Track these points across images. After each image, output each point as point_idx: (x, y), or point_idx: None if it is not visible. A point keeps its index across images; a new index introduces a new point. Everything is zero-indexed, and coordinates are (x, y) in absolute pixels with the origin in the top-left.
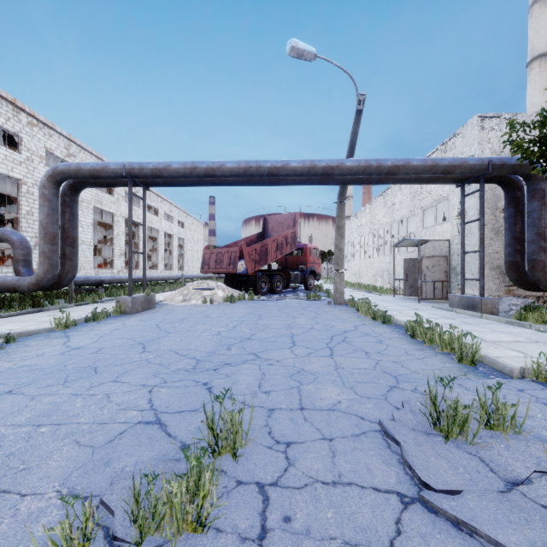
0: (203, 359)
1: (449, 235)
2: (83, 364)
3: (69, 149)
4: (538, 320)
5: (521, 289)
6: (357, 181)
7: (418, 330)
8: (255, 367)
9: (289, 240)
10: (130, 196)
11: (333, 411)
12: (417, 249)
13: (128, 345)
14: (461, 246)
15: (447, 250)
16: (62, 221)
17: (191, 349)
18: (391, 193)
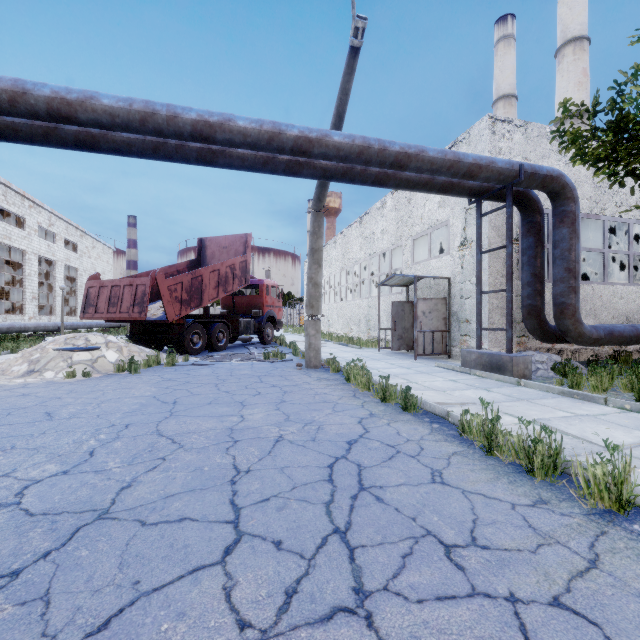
0: None
1: (448, 271)
2: None
3: None
4: (596, 388)
5: (532, 340)
6: (346, 176)
7: (501, 439)
8: None
9: (237, 272)
10: None
11: None
12: (405, 289)
13: None
14: (478, 284)
15: (446, 291)
16: None
17: None
18: (371, 219)
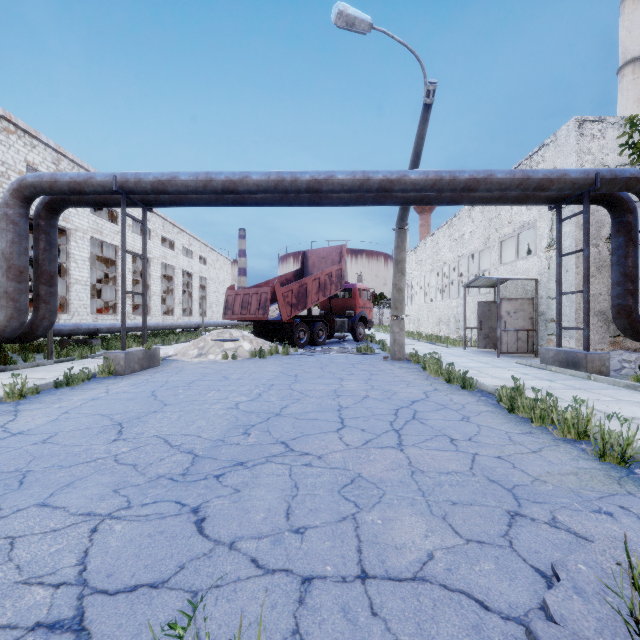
0: (204, 454)
1: (535, 272)
2: (9, 466)
3: (59, 164)
4: None
5: (630, 340)
6: (423, 201)
7: (519, 401)
8: (284, 472)
9: (334, 279)
10: (123, 217)
11: (424, 584)
12: (493, 290)
13: (98, 428)
14: (557, 285)
15: (533, 291)
16: (35, 252)
17: (189, 435)
18: (459, 222)
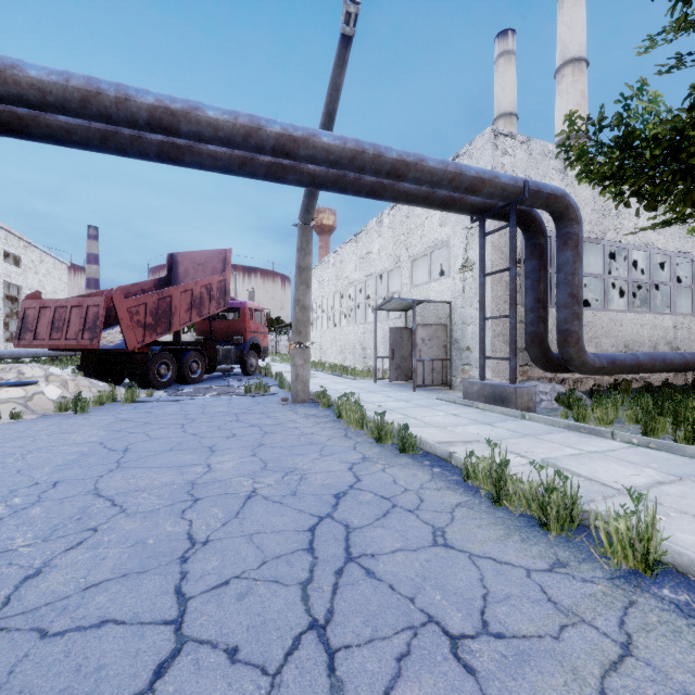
0: None
1: (449, 295)
2: None
3: None
4: (602, 421)
5: (535, 369)
6: (337, 184)
7: (511, 486)
8: None
9: (214, 293)
10: None
11: None
12: (404, 314)
13: None
14: (480, 309)
15: (447, 317)
16: None
17: None
18: (367, 237)
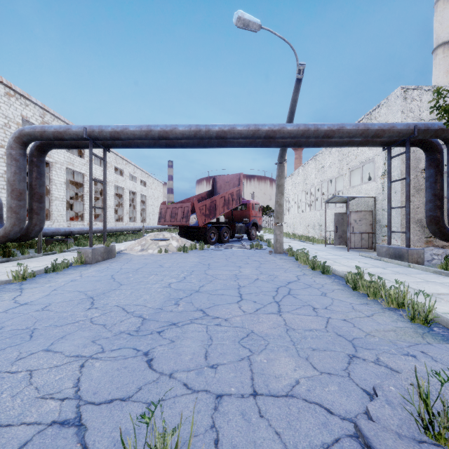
0: (149, 318)
1: (374, 192)
2: (21, 325)
3: (44, 117)
4: None
5: (439, 240)
6: (296, 144)
7: (360, 283)
8: (202, 329)
9: (234, 197)
10: (90, 156)
11: (293, 399)
12: (345, 204)
13: (77, 300)
14: (388, 202)
15: (372, 206)
16: (30, 179)
17: (138, 305)
18: (322, 157)
